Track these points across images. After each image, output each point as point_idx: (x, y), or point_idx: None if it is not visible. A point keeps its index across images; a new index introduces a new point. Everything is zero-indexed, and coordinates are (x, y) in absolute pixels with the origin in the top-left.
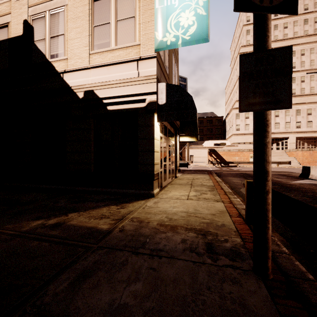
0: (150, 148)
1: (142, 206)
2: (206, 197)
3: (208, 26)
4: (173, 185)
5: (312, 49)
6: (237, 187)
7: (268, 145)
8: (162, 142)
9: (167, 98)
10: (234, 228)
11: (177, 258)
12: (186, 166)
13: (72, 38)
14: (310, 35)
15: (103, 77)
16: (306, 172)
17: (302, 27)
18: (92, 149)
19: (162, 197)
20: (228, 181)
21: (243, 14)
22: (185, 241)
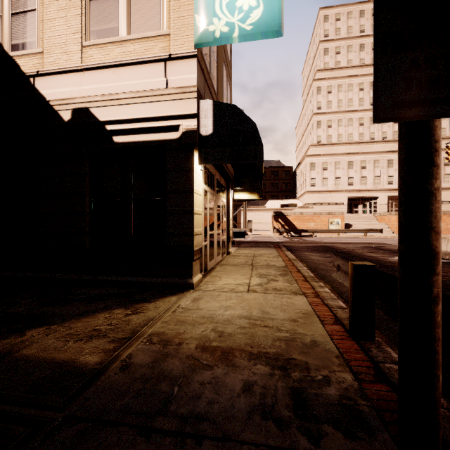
0: (187, 208)
1: (172, 308)
2: (277, 287)
3: (281, 10)
4: (224, 267)
5: None
6: (320, 268)
7: (437, 195)
8: (207, 199)
9: (215, 126)
10: (334, 348)
11: (236, 441)
12: (243, 236)
13: (50, 18)
14: None
15: (106, 85)
16: None
17: None
18: (87, 209)
19: (207, 289)
20: (304, 258)
21: (320, 26)
22: (251, 389)
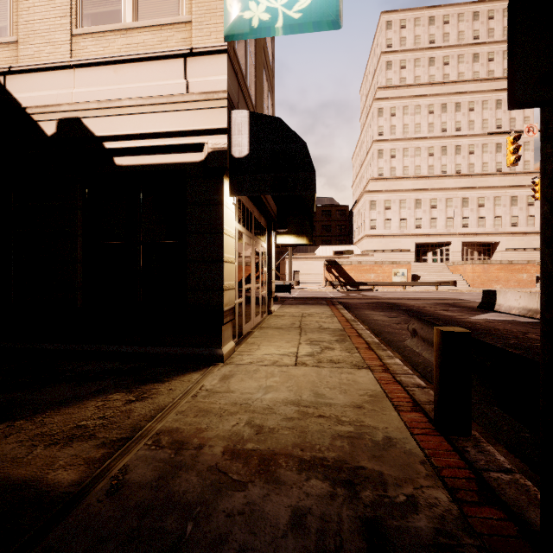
0: (215, 254)
1: (193, 391)
2: (333, 358)
3: None
4: (264, 330)
5: (485, 103)
6: (386, 332)
7: None
8: (243, 243)
9: (252, 145)
10: (417, 448)
11: None
12: (289, 291)
13: None
14: (482, 80)
15: (105, 88)
16: (490, 299)
17: (470, 66)
18: (78, 255)
19: (241, 362)
20: (365, 317)
21: (382, 33)
22: (304, 522)
